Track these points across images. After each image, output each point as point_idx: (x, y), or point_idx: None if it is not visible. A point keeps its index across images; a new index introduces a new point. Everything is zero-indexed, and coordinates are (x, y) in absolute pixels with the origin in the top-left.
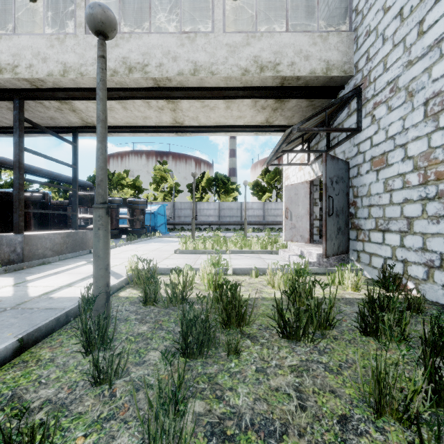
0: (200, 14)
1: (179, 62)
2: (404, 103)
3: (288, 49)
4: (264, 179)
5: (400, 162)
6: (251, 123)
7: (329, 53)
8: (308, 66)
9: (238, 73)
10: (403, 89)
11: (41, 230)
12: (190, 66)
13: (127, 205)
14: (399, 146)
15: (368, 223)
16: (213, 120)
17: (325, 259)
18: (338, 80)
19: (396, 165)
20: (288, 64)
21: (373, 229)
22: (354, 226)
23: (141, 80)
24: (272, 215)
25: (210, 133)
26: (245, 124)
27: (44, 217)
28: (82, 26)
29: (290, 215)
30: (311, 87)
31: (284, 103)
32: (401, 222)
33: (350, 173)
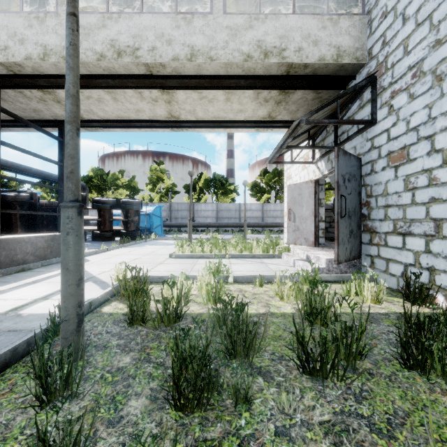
0: (197, 0)
1: (174, 45)
2: (431, 89)
3: (295, 33)
4: (263, 180)
5: (425, 156)
6: (252, 117)
7: (339, 38)
8: (317, 52)
9: (240, 58)
10: (429, 73)
11: (29, 232)
12: (186, 51)
13: (121, 206)
14: (424, 138)
15: (384, 225)
16: (211, 114)
17: (334, 264)
18: (349, 69)
19: (420, 160)
20: (295, 49)
21: (391, 232)
22: (367, 229)
23: (132, 66)
24: (271, 216)
25: (208, 129)
26: (245, 119)
27: (32, 218)
28: (64, 4)
29: (293, 216)
30: (320, 76)
31: (288, 95)
32: (426, 224)
33: (362, 170)
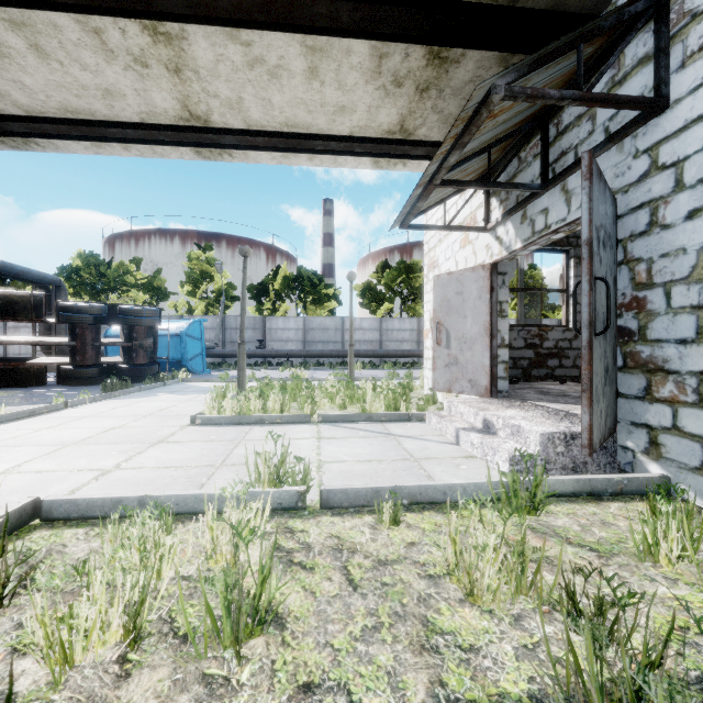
0: None
1: None
2: None
3: None
4: (381, 279)
5: None
6: (367, 130)
7: None
8: None
9: None
10: None
11: None
12: None
13: (117, 319)
14: None
15: (695, 353)
16: (279, 114)
17: (560, 446)
18: None
19: None
20: None
21: None
22: (635, 362)
23: None
24: (395, 340)
25: (276, 156)
26: (353, 133)
27: None
28: None
29: (446, 337)
30: (523, 9)
31: (446, 69)
32: None
33: (622, 227)
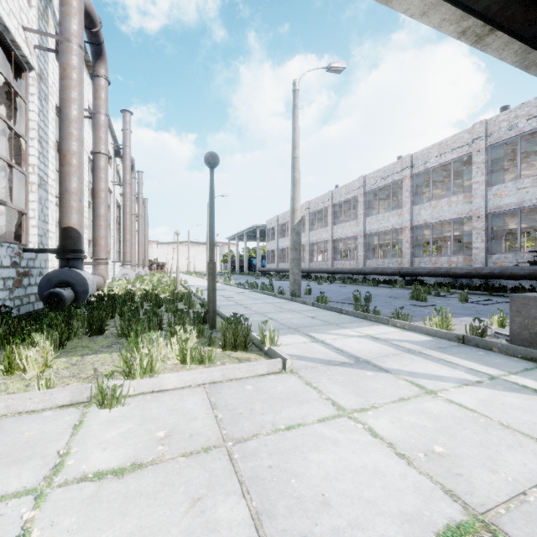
0: None
1: None
2: None
3: None
4: None
5: None
6: None
7: None
8: None
9: None
10: None
11: None
12: None
13: None
14: None
15: None
16: None
17: None
18: None
19: None
20: None
21: None
22: None
23: None
24: None
25: None
26: None
27: None
28: None
29: None
30: None
31: None
32: None
33: None
